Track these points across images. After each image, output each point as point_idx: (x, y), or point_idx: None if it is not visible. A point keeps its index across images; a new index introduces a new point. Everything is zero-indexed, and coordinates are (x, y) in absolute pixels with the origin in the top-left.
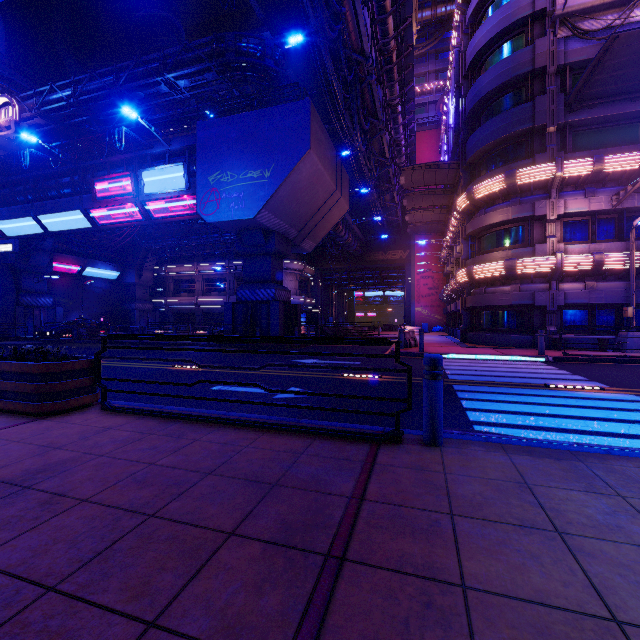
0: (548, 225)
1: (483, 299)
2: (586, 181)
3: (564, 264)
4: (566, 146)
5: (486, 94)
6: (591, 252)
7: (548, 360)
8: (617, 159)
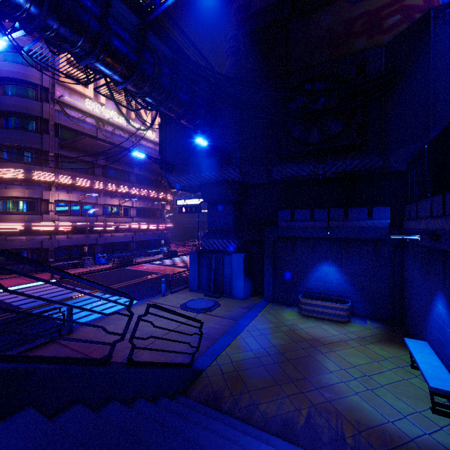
0: (50, 205)
1: (5, 244)
2: (68, 186)
3: (59, 227)
4: (59, 165)
5: (8, 110)
6: (70, 220)
7: (58, 280)
8: (82, 181)
